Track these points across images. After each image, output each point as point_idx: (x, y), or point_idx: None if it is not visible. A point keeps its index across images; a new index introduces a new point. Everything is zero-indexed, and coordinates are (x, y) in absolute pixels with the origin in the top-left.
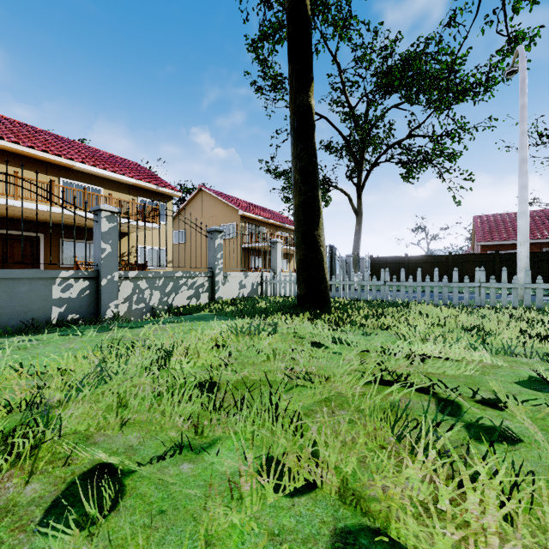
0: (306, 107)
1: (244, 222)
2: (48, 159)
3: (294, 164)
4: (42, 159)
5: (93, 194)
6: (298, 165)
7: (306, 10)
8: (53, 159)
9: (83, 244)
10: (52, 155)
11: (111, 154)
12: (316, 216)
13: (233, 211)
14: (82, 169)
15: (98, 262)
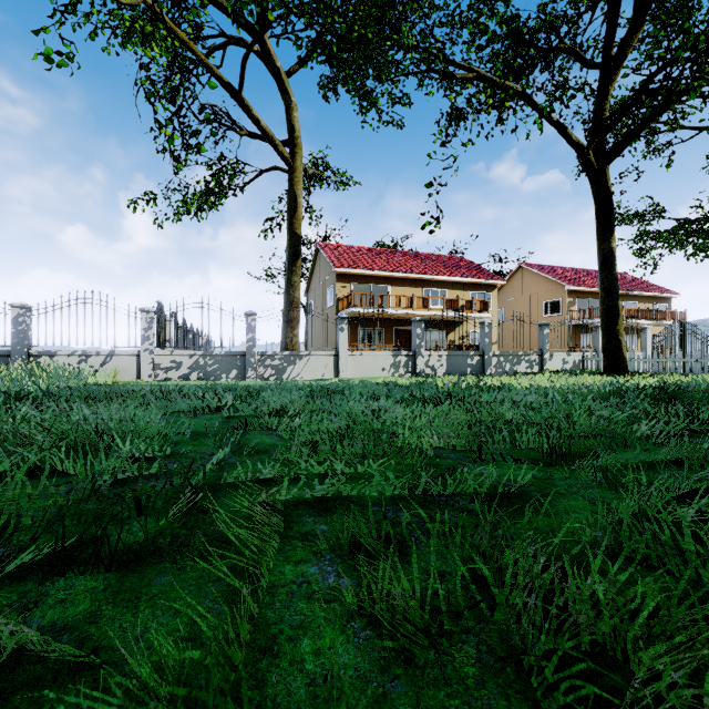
0: (608, 250)
1: (571, 297)
2: (418, 278)
3: (600, 285)
4: (415, 278)
5: (448, 299)
6: (602, 286)
7: (608, 190)
8: (421, 277)
9: (435, 332)
10: (421, 275)
11: (444, 256)
12: (615, 317)
13: (558, 286)
14: (436, 279)
15: (483, 348)
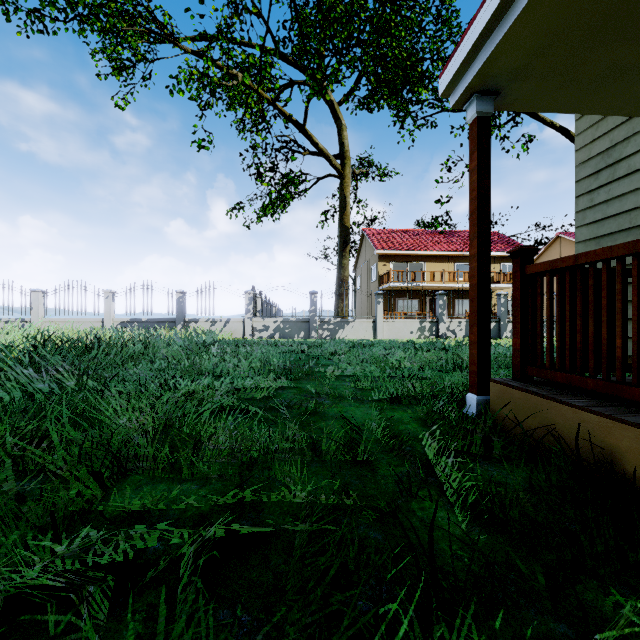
0: None
1: None
2: (450, 254)
3: None
4: (447, 255)
5: None
6: None
7: None
8: (453, 254)
9: (466, 301)
10: (452, 252)
11: None
12: None
13: None
14: (466, 255)
15: (499, 315)
